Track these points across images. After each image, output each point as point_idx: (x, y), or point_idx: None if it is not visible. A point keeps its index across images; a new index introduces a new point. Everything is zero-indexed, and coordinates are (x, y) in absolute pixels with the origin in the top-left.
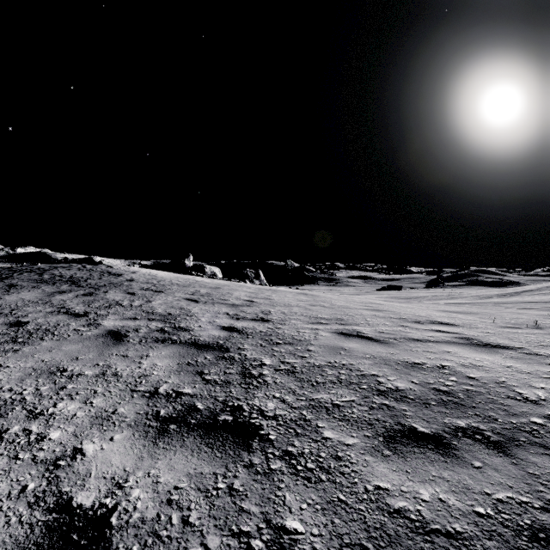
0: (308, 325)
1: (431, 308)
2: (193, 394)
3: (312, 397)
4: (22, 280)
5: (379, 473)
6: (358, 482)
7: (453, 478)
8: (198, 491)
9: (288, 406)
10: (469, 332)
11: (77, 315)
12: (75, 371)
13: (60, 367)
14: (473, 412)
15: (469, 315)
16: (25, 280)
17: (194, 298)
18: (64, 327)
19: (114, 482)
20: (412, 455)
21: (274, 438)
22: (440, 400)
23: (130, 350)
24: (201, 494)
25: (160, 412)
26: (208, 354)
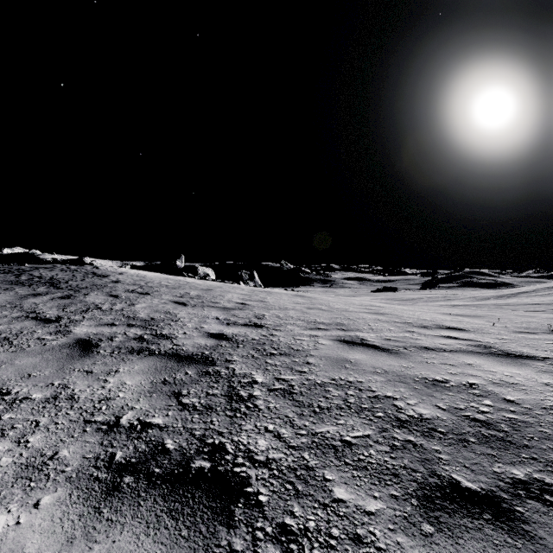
0: (306, 331)
1: (434, 310)
2: (164, 425)
3: (315, 430)
4: None
5: None
6: None
7: None
8: None
9: (284, 444)
10: (483, 338)
11: (47, 321)
12: (20, 394)
13: (4, 388)
14: (528, 455)
15: (476, 319)
16: None
17: (183, 301)
18: (27, 336)
19: None
20: (465, 534)
21: (265, 501)
22: (480, 434)
23: (97, 364)
24: None
25: (115, 456)
26: (190, 368)
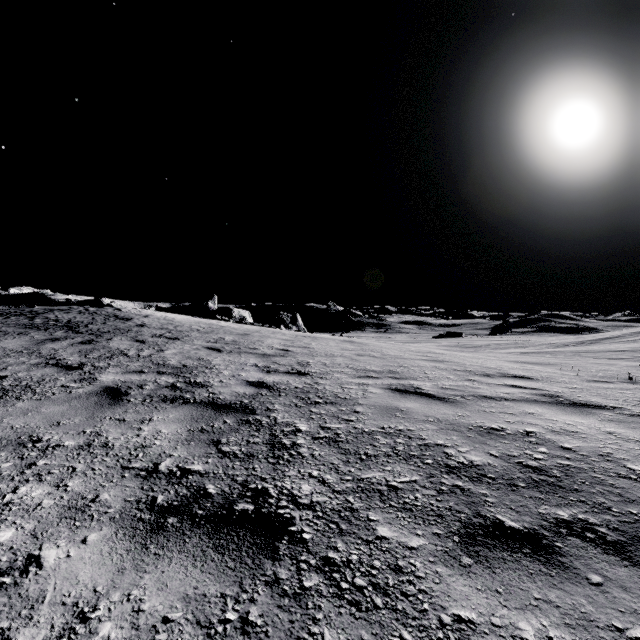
0: (355, 379)
1: (501, 358)
2: (204, 471)
3: (361, 476)
4: (8, 325)
5: (458, 595)
6: (429, 610)
7: (564, 602)
8: (196, 627)
9: (329, 489)
10: (551, 387)
11: (69, 368)
12: (52, 441)
13: (34, 435)
14: (576, 498)
15: (547, 367)
16: (11, 325)
17: (217, 347)
18: (50, 383)
19: (77, 611)
20: (503, 565)
21: (309, 538)
22: (530, 479)
23: (129, 412)
24: (201, 631)
25: (157, 499)
26: (228, 417)
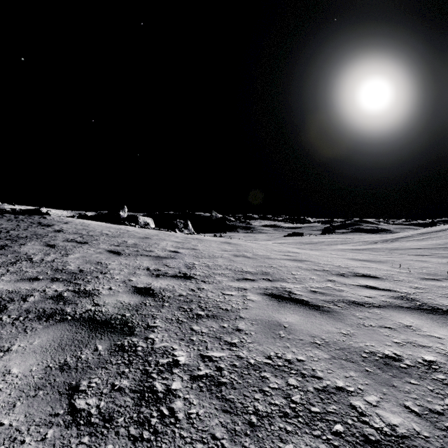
0: (234, 282)
1: (342, 255)
2: None
3: None
4: None
5: None
6: None
7: None
8: None
9: None
10: (399, 287)
11: None
12: None
13: None
14: None
15: (381, 264)
16: None
17: (118, 250)
18: None
19: None
20: None
21: None
22: None
23: None
24: None
25: None
26: (102, 341)
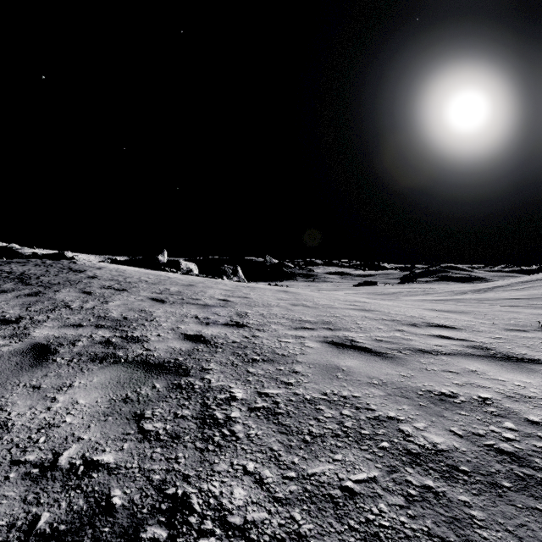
0: (292, 331)
1: (418, 306)
2: (115, 465)
3: (306, 471)
4: None
5: None
6: None
7: None
8: None
9: (268, 495)
10: (477, 337)
11: (5, 322)
12: None
13: None
14: None
15: (462, 315)
16: None
17: (161, 298)
18: None
19: None
20: None
21: None
22: (513, 474)
23: (49, 376)
24: None
25: (38, 521)
26: (158, 380)
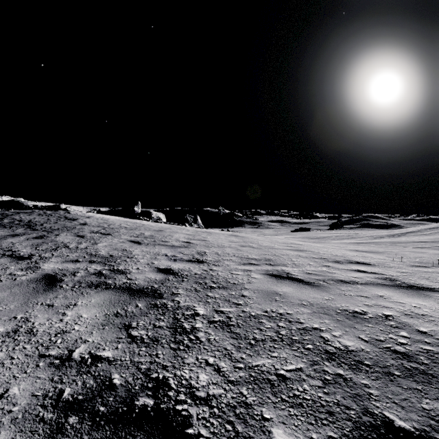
0: (240, 266)
1: (343, 247)
2: (113, 358)
3: (252, 363)
4: None
5: None
6: None
7: None
8: None
9: (224, 378)
10: (387, 271)
11: (20, 258)
12: None
13: None
14: None
15: (378, 254)
16: None
17: (138, 240)
18: (1, 271)
19: None
20: None
21: None
22: (403, 367)
23: (58, 297)
24: None
25: (63, 393)
26: (140, 301)
